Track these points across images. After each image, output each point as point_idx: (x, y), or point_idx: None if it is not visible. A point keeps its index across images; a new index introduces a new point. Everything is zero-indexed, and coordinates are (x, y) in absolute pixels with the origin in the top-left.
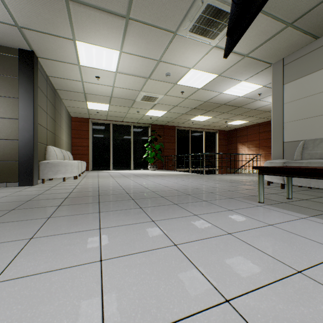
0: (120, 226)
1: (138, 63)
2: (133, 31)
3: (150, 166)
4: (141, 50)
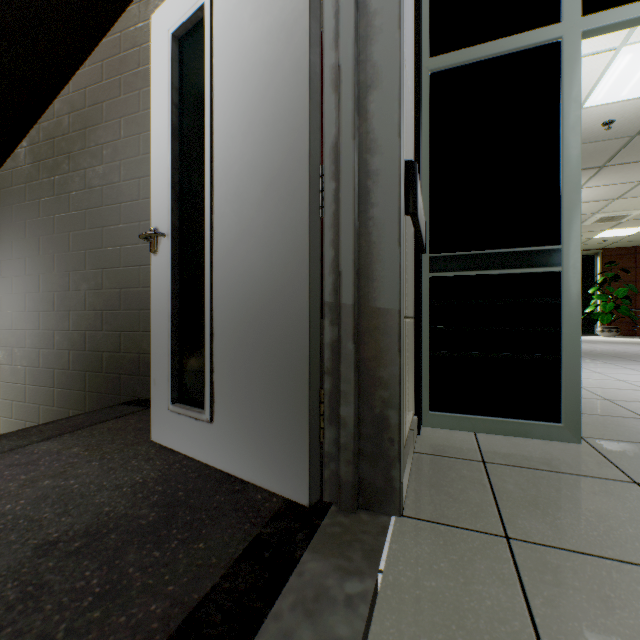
0: (626, 364)
1: (602, 190)
2: (606, 171)
3: (600, 329)
4: (611, 180)
